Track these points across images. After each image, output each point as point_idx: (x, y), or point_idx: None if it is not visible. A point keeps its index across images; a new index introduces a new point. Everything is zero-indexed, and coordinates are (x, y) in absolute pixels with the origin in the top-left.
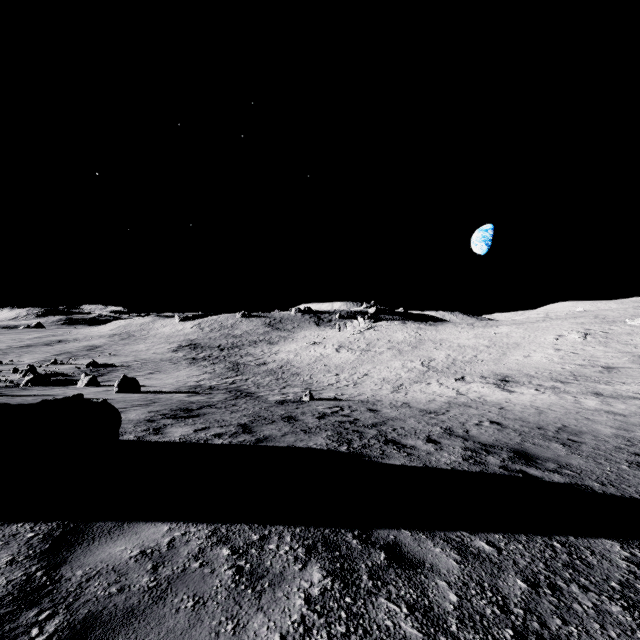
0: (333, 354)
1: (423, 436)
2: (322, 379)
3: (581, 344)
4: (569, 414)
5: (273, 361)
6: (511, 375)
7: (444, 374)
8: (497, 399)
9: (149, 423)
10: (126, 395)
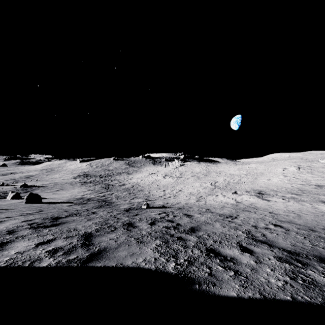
0: (162, 179)
1: (235, 243)
2: (155, 193)
3: (297, 173)
4: (318, 217)
5: (129, 183)
6: (263, 190)
7: (224, 190)
8: (263, 205)
9: (5, 235)
10: (29, 205)
